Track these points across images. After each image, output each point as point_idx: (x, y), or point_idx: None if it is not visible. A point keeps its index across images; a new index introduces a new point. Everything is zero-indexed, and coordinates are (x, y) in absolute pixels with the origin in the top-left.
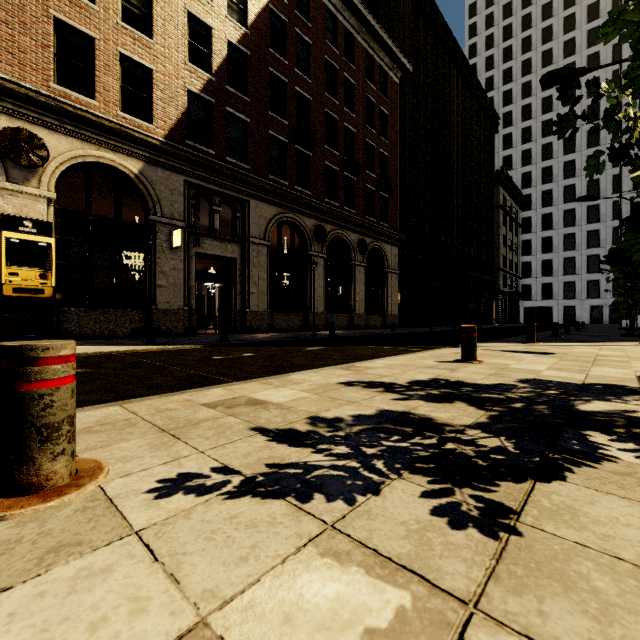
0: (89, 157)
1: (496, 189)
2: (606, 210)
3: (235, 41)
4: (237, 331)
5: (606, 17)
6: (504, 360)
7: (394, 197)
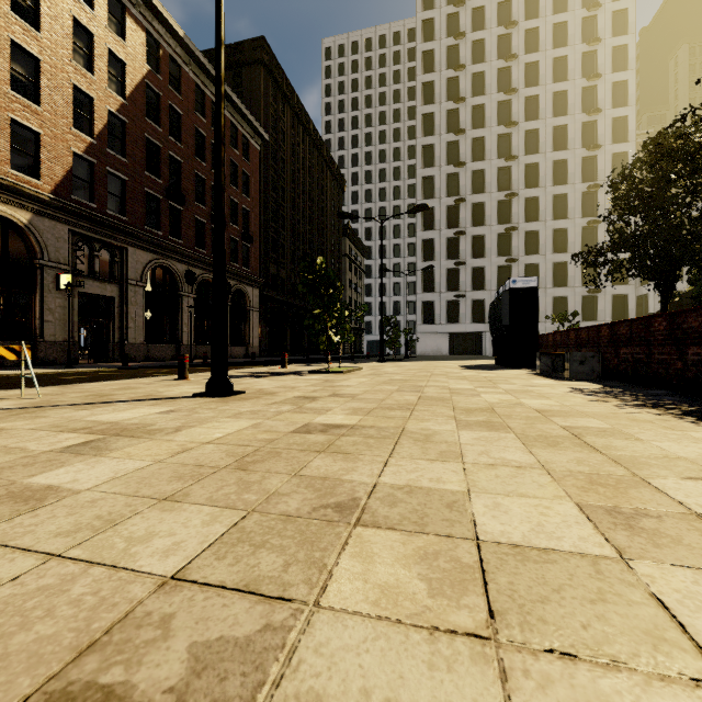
0: None
1: (344, 240)
2: None
3: (115, 110)
4: (116, 360)
5: None
6: (299, 368)
7: (255, 246)
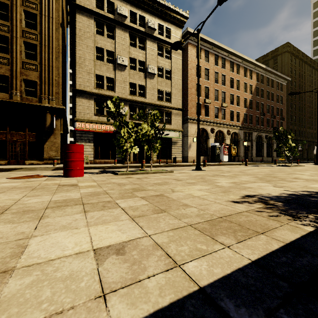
0: (233, 131)
1: None
2: None
3: (250, 98)
4: (250, 161)
5: None
6: None
7: (284, 121)
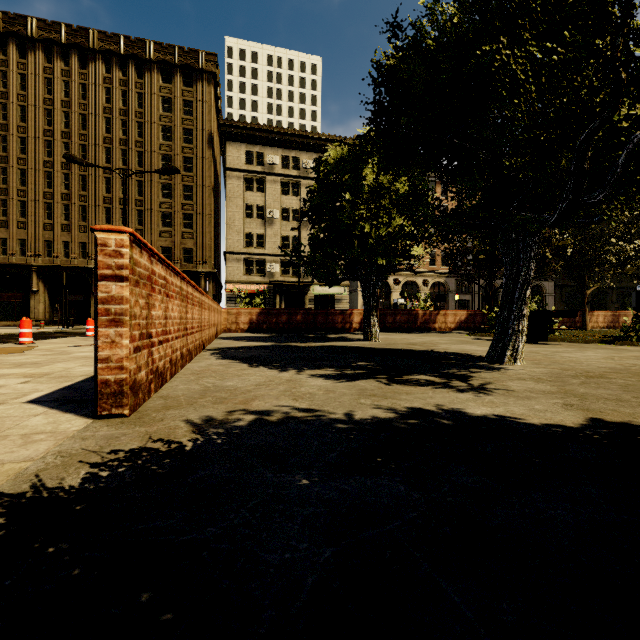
0: (435, 280)
1: None
2: None
3: None
4: None
5: None
6: None
7: None
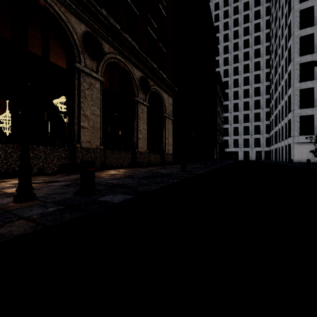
0: None
1: (216, 84)
2: (263, 103)
3: None
4: None
5: (263, 5)
6: None
7: (170, 55)
